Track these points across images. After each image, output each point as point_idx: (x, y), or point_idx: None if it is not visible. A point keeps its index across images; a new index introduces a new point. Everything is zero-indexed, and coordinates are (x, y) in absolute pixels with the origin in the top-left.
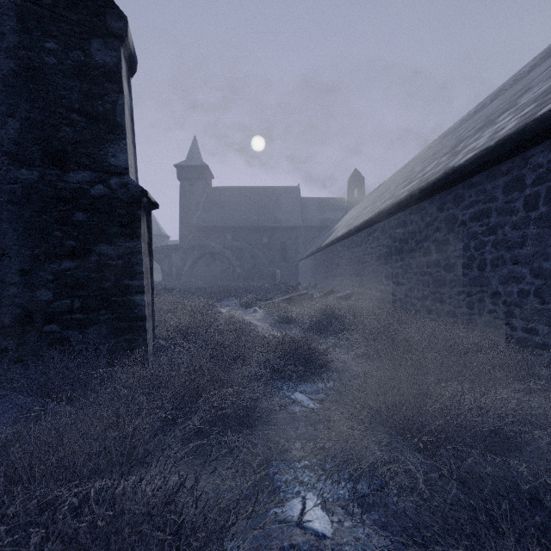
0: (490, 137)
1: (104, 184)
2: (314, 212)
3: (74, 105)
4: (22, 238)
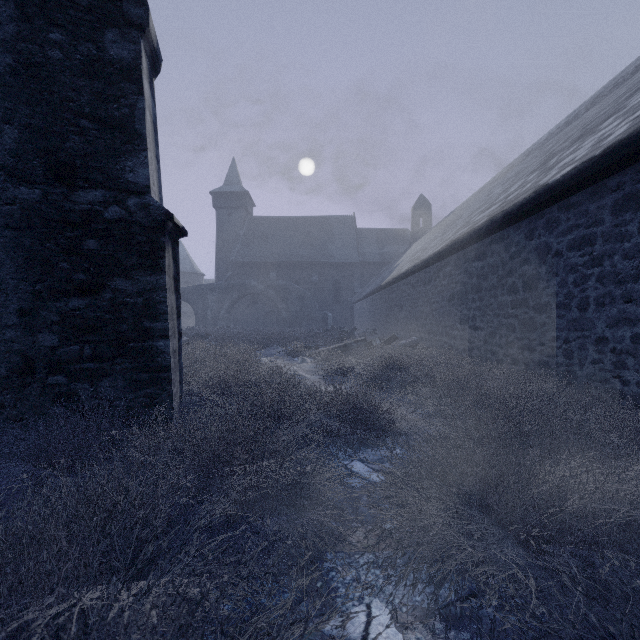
0: (593, 146)
1: (120, 205)
2: (372, 245)
3: (84, 109)
4: (22, 270)
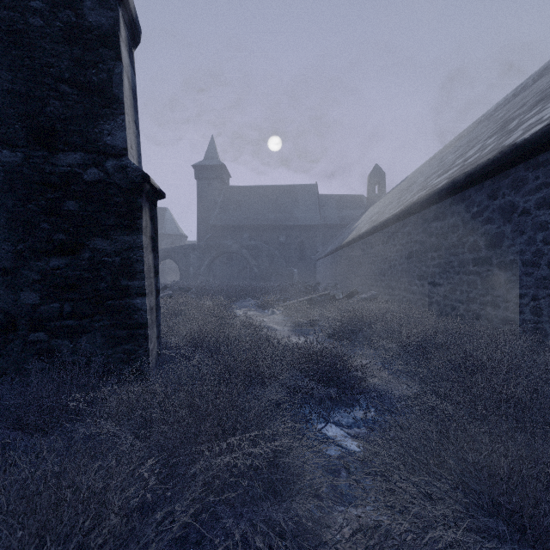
0: None
1: (99, 167)
2: (333, 210)
3: (64, 74)
4: (4, 230)
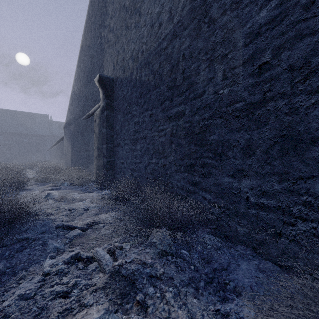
0: None
1: None
2: (56, 128)
3: None
4: None
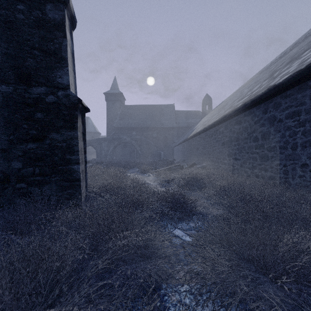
0: (299, 65)
1: (54, 95)
2: (183, 119)
3: (35, 45)
4: (3, 128)
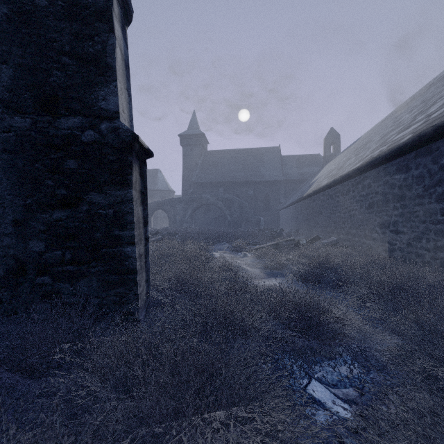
0: None
1: (95, 129)
2: (293, 167)
3: (65, 48)
4: (16, 187)
